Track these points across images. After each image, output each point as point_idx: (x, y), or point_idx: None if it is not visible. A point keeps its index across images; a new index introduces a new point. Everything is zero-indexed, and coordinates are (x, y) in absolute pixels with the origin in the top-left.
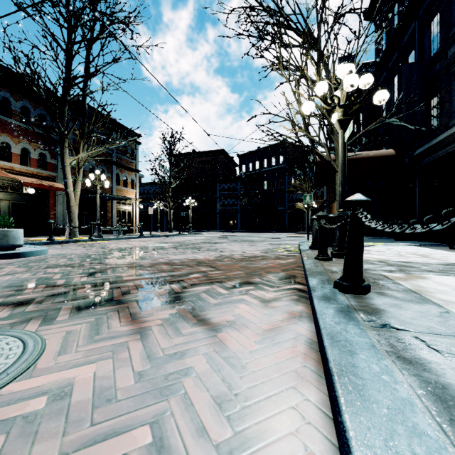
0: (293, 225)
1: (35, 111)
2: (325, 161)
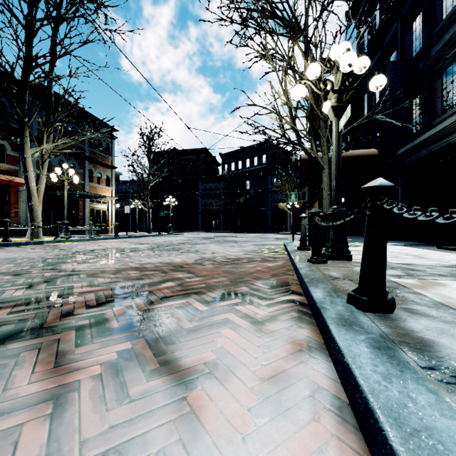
0: (275, 225)
1: None
2: (311, 158)
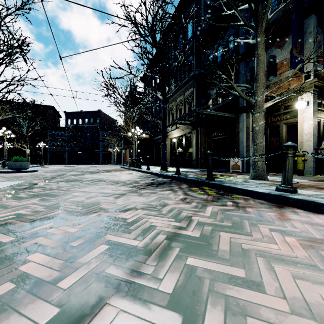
0: (105, 160)
1: None
2: (130, 141)
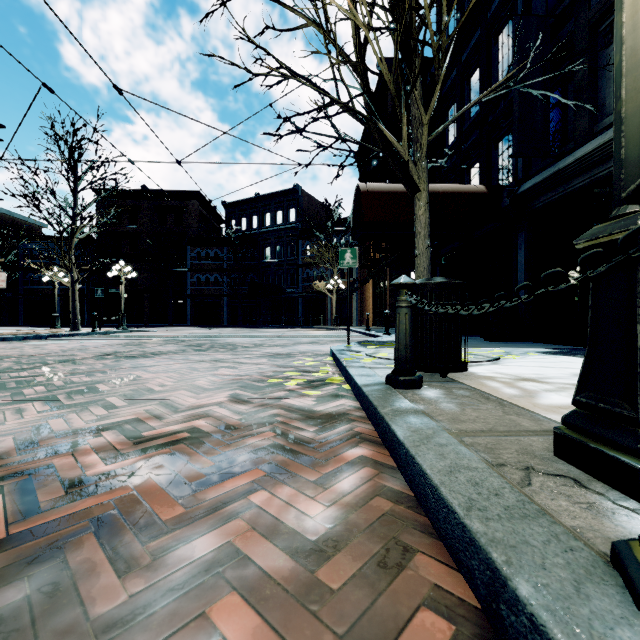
0: (309, 315)
1: None
2: (395, 161)
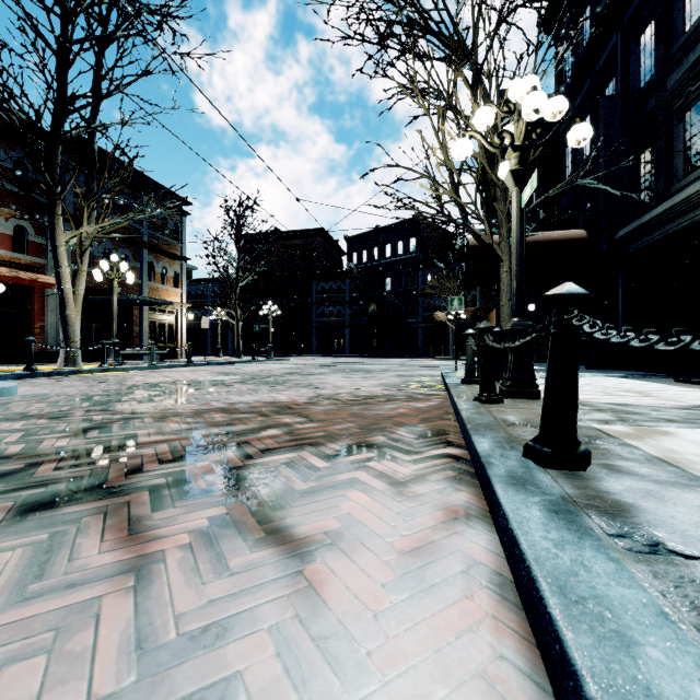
0: (430, 345)
1: (6, 155)
2: (484, 244)
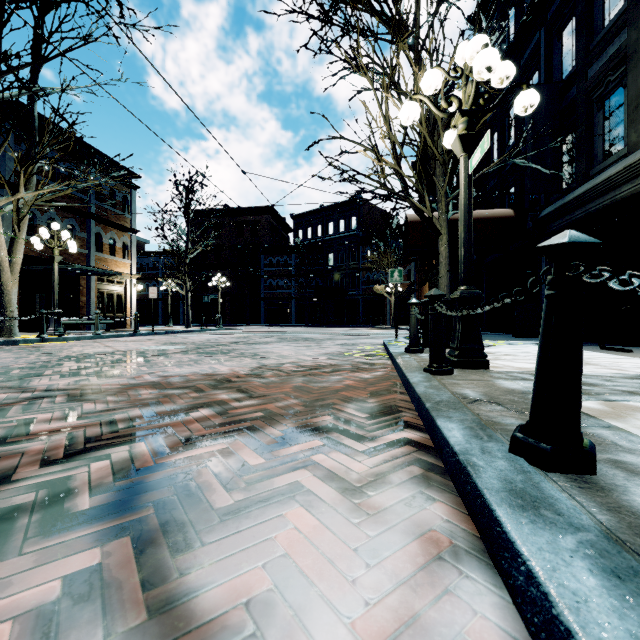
0: (369, 316)
1: None
2: (424, 218)
